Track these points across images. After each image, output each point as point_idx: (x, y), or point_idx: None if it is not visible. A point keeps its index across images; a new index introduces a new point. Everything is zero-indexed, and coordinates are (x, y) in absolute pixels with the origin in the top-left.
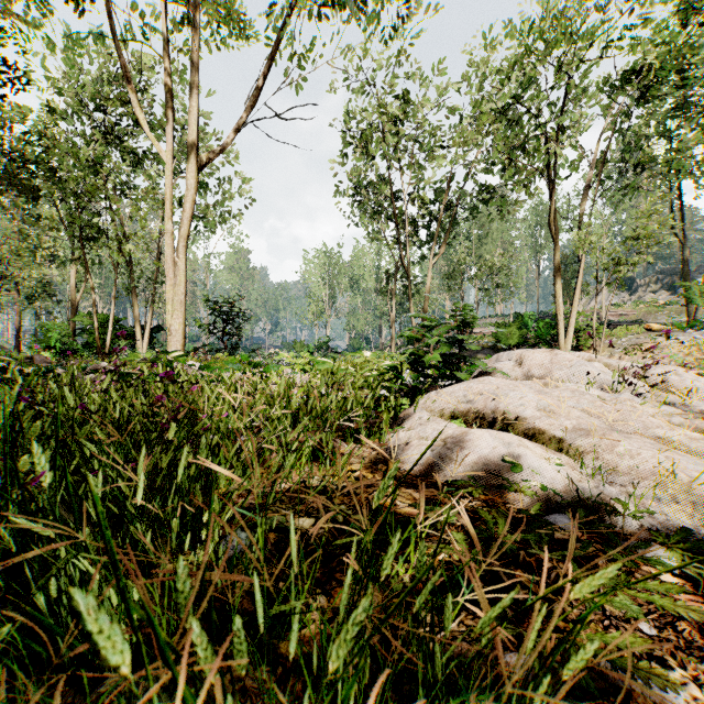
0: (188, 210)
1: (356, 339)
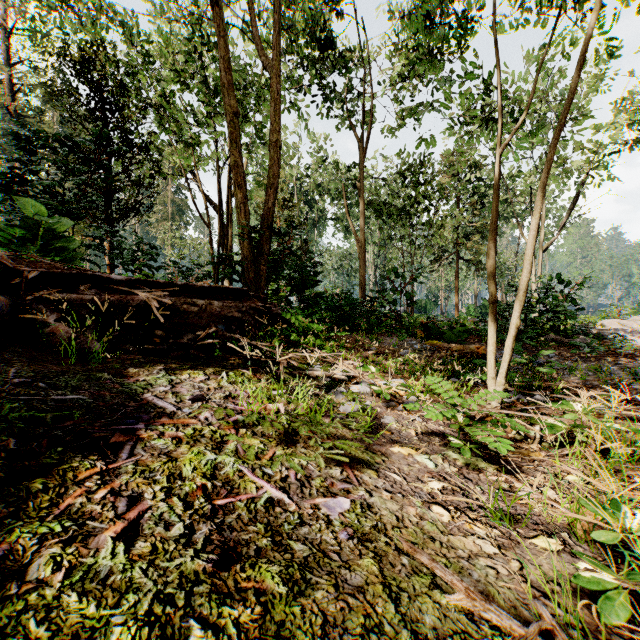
0: (540, 265)
1: None
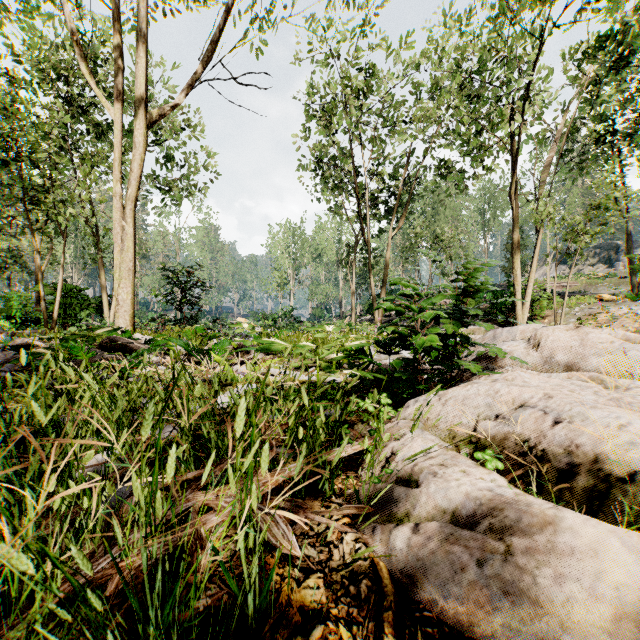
0: (136, 170)
1: (318, 308)
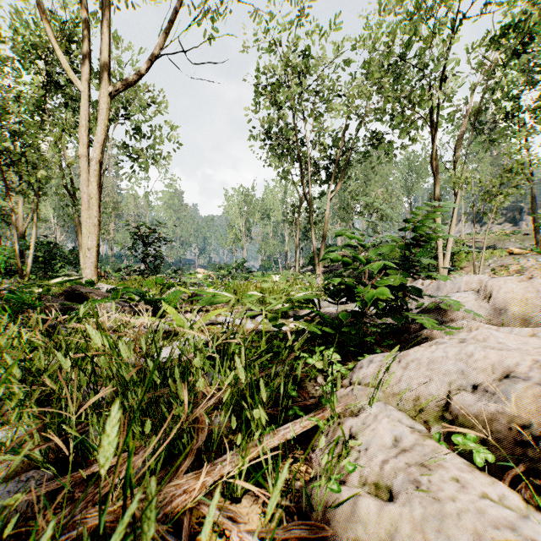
0: (100, 134)
1: (267, 260)
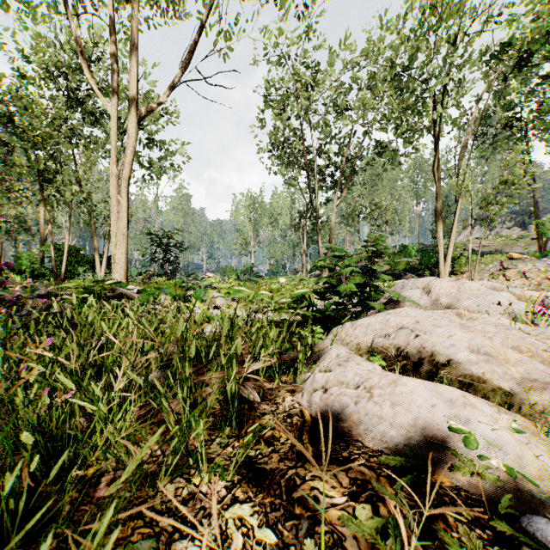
0: (129, 156)
1: (275, 265)
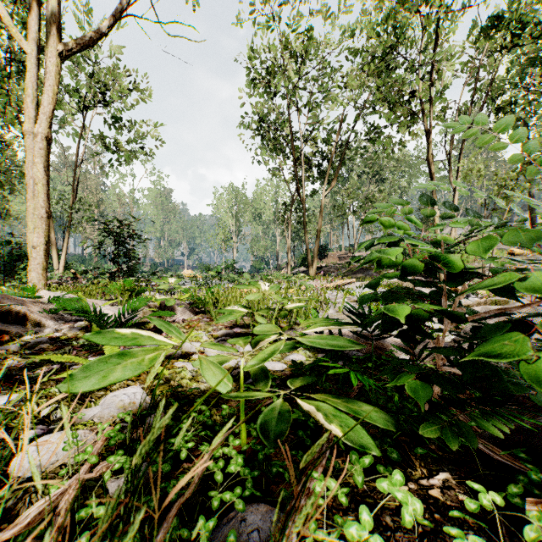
0: (47, 104)
1: (258, 261)
